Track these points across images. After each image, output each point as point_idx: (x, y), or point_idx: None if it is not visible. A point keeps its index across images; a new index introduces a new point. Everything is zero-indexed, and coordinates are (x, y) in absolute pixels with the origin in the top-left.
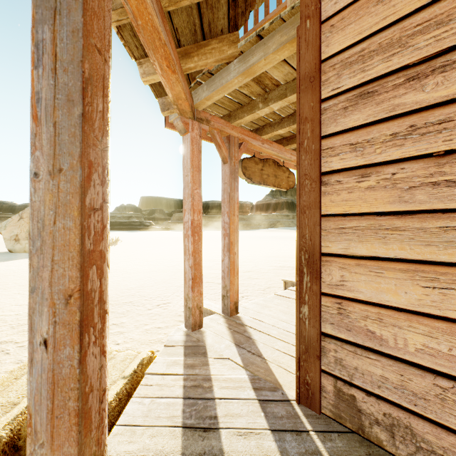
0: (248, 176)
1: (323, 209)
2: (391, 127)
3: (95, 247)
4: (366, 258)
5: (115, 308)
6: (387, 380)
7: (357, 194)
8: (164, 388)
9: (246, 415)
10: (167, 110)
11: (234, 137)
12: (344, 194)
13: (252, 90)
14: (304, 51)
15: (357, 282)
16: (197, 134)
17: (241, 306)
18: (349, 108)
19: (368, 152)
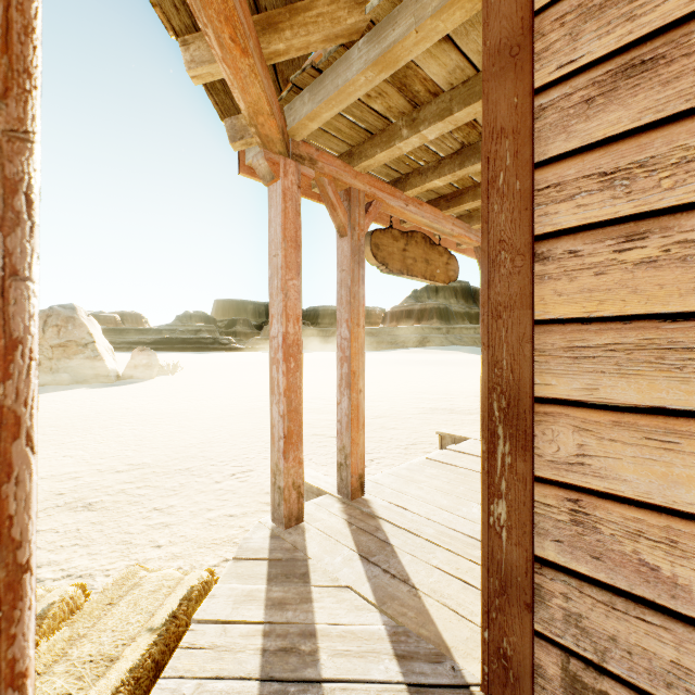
0: (381, 260)
1: (539, 308)
2: None
3: None
4: (638, 410)
5: (162, 481)
6: (690, 675)
7: (615, 276)
8: (225, 655)
9: None
10: (241, 139)
11: (359, 192)
12: (586, 277)
13: (390, 105)
14: None
15: (615, 460)
16: (292, 182)
17: (371, 479)
18: (597, 100)
19: (641, 187)
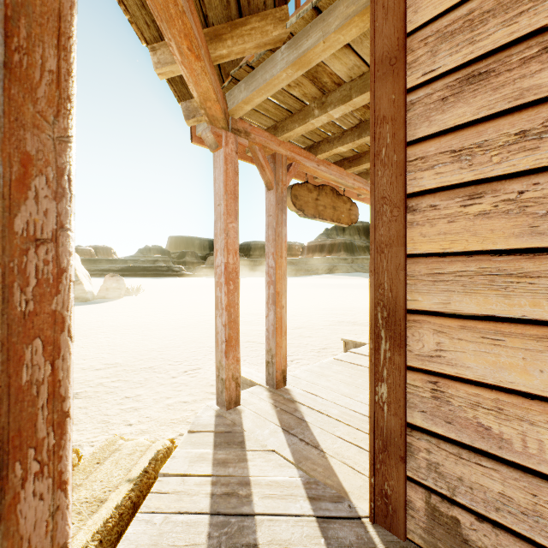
0: (299, 207)
1: (410, 246)
2: (517, 122)
3: (39, 307)
4: (476, 318)
5: (131, 376)
6: (511, 501)
7: (462, 223)
8: (184, 498)
9: (299, 543)
10: (193, 117)
11: (282, 156)
12: (442, 224)
13: (305, 92)
14: (381, 22)
15: (462, 353)
16: (232, 150)
17: (291, 374)
18: (449, 99)
19: (479, 161)
